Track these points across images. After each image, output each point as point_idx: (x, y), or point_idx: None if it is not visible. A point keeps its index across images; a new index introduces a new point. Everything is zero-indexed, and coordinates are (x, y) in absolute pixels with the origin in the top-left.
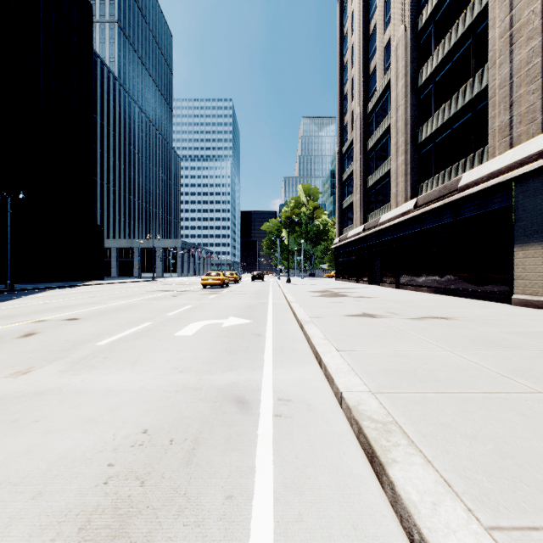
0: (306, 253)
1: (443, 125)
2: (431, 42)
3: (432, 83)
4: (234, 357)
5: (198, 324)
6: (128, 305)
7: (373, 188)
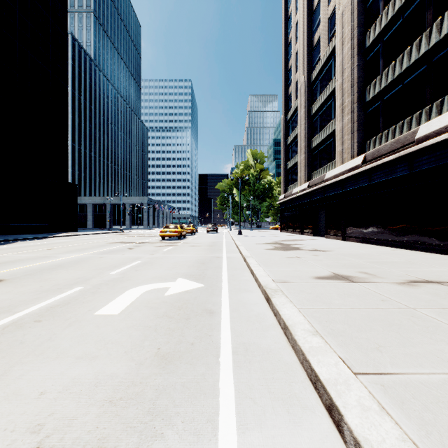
0: (254, 208)
1: (393, 82)
2: (379, 4)
3: (380, 43)
4: (166, 379)
5: (136, 291)
6: (76, 259)
7: (317, 149)
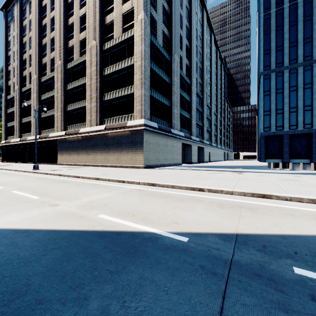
0: None
1: (47, 116)
2: (45, 89)
3: (45, 101)
4: None
5: None
6: None
7: (25, 124)
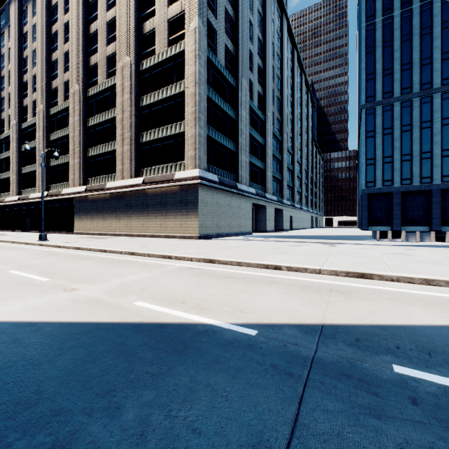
0: None
1: (59, 165)
2: (55, 125)
3: (56, 143)
4: None
5: None
6: None
7: (26, 175)
